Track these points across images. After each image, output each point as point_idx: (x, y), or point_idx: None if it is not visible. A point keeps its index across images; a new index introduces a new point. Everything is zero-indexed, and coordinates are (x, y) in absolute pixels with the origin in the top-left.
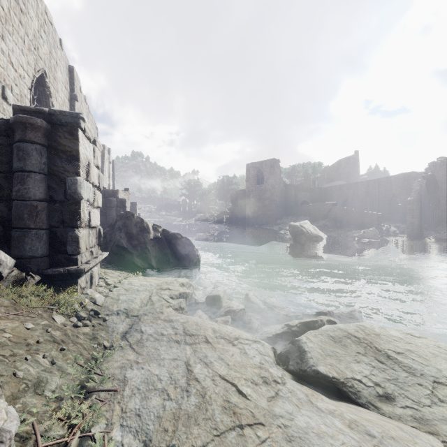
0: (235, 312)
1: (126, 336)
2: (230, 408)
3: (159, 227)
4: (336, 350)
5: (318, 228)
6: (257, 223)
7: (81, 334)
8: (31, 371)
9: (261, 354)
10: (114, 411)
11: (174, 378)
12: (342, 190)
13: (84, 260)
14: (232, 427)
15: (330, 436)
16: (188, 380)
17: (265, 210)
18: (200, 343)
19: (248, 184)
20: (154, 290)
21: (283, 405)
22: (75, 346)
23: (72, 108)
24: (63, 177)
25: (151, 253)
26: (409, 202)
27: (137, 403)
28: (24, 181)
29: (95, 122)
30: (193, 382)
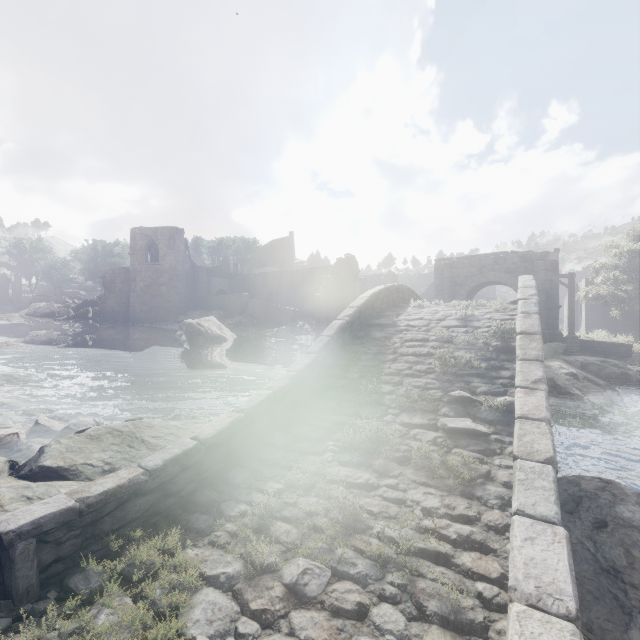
0: None
1: None
2: None
3: None
4: (87, 446)
5: (232, 326)
6: (148, 320)
7: None
8: None
9: None
10: None
11: None
12: (267, 279)
13: None
14: None
15: None
16: None
17: (161, 301)
18: None
19: (133, 260)
20: None
21: None
22: None
23: None
24: None
25: None
26: (317, 298)
27: None
28: None
29: None
30: None
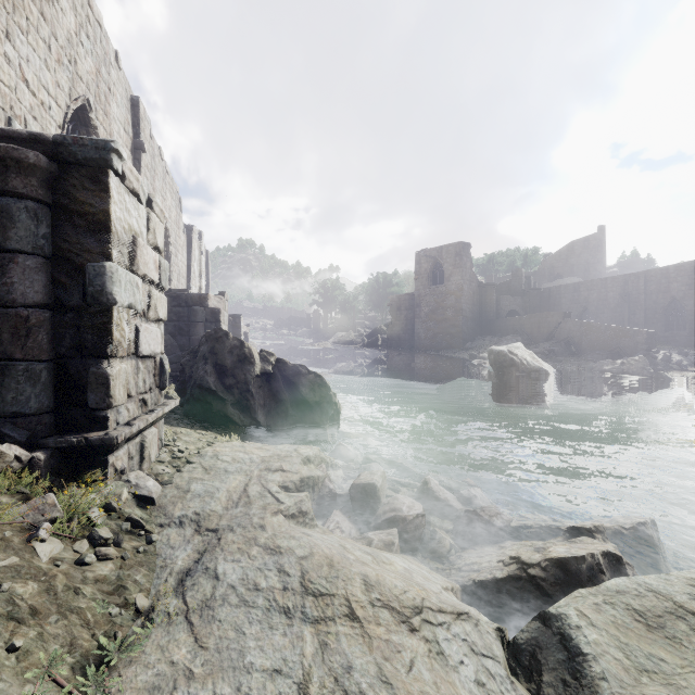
0: (406, 521)
1: (186, 583)
2: None
3: (271, 355)
4: (659, 654)
5: (538, 355)
6: (433, 348)
7: (89, 584)
8: None
9: (476, 653)
10: None
11: None
12: (578, 291)
13: (125, 418)
14: None
15: None
16: None
17: (445, 326)
18: (337, 619)
19: (418, 285)
20: (255, 471)
21: None
22: (62, 622)
23: (136, 164)
24: (80, 263)
25: (256, 399)
26: None
27: None
28: (3, 269)
29: (177, 189)
30: None
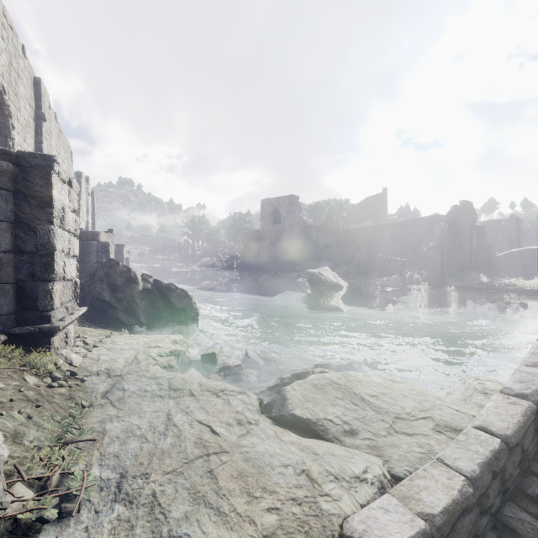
0: (230, 368)
1: (107, 395)
2: (202, 443)
3: (150, 277)
4: (317, 397)
5: (340, 275)
6: (273, 270)
7: (56, 395)
8: (8, 424)
9: (245, 404)
10: (93, 455)
11: (153, 426)
12: (367, 232)
13: (58, 317)
14: (201, 456)
15: (281, 455)
16: (167, 426)
17: (282, 254)
18: (185, 396)
19: (263, 224)
20: (141, 348)
21: (251, 439)
22: (50, 405)
23: (38, 130)
24: (33, 226)
25: (139, 307)
26: (431, 247)
27: (116, 447)
28: None
29: (68, 145)
30: (172, 427)
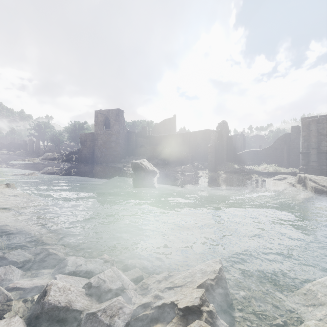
0: None
1: None
2: None
3: None
4: None
5: (153, 165)
6: (104, 162)
7: None
8: None
9: None
10: None
11: None
12: (168, 138)
13: None
14: None
15: None
16: None
17: (111, 151)
18: None
19: (96, 128)
20: None
21: None
22: None
23: None
24: None
25: None
26: (210, 147)
27: None
28: None
29: None
30: None
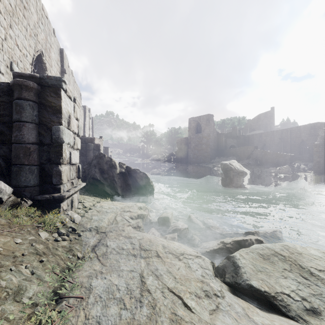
0: (180, 230)
1: (95, 249)
2: (177, 321)
3: (123, 164)
4: (266, 267)
5: (243, 165)
6: (196, 162)
7: (60, 247)
8: (14, 280)
9: (202, 268)
10: (79, 317)
11: (130, 289)
12: (261, 137)
13: (66, 189)
14: None
15: None
16: (142, 292)
17: (202, 152)
18: (152, 257)
19: (189, 133)
20: (119, 212)
21: (223, 319)
22: (53, 257)
23: None
24: (49, 126)
25: (117, 183)
26: (316, 145)
27: (99, 310)
28: (20, 129)
29: (79, 89)
30: (146, 293)
